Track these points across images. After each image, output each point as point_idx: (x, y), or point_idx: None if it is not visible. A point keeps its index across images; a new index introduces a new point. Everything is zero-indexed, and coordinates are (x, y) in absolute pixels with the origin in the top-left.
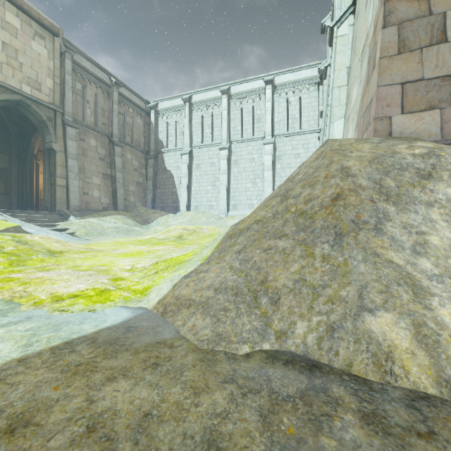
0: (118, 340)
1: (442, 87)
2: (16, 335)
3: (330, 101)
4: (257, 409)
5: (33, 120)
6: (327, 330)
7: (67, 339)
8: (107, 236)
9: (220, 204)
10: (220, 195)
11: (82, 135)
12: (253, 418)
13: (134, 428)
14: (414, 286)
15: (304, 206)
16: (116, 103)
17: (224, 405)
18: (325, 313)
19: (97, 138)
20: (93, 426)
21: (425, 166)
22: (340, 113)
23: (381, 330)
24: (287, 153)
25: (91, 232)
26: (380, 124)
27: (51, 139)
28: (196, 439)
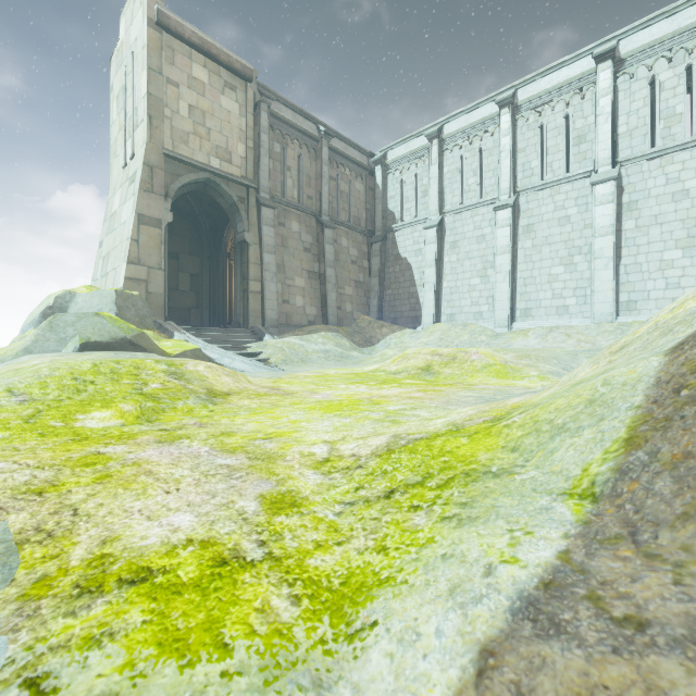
0: None
1: None
2: None
3: None
4: None
5: (223, 205)
6: None
7: None
8: (311, 364)
9: (497, 308)
10: (496, 293)
11: (281, 218)
12: None
13: None
14: None
15: None
16: (326, 164)
17: None
18: None
19: (301, 220)
20: None
21: None
22: None
23: None
24: (653, 193)
25: (290, 359)
26: None
27: (243, 227)
28: None
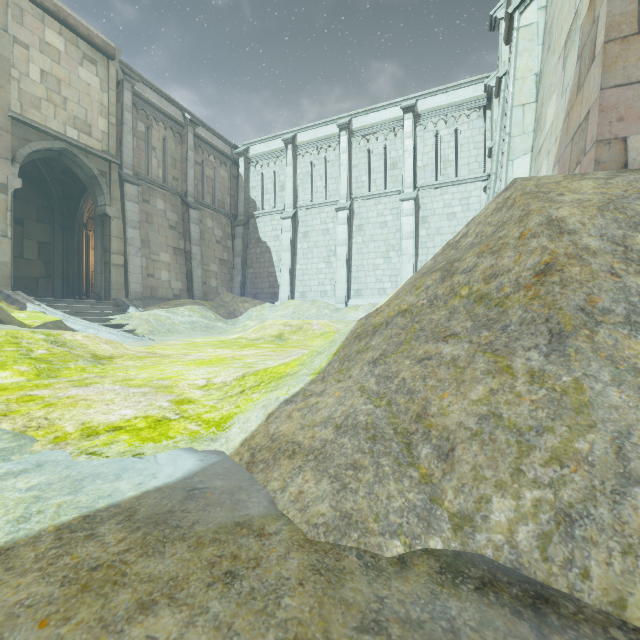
0: (170, 515)
1: None
2: (10, 498)
3: (507, 127)
4: None
5: (81, 176)
6: (557, 519)
7: (87, 509)
8: (179, 335)
9: (338, 288)
10: (337, 276)
11: (145, 195)
12: None
13: None
14: None
15: (483, 285)
16: (192, 150)
17: None
18: (549, 483)
19: (166, 198)
20: None
21: None
22: (525, 146)
23: None
24: (437, 212)
25: (157, 330)
26: (606, 151)
27: (105, 201)
28: None
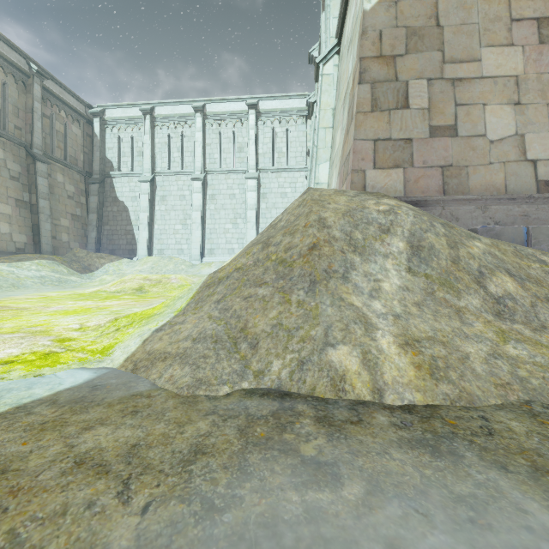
0: (84, 398)
1: (405, 149)
2: None
3: (316, 141)
4: (236, 427)
5: None
6: (298, 365)
7: (17, 404)
8: (26, 289)
9: (193, 247)
10: (192, 237)
11: None
12: (232, 433)
13: (125, 455)
14: (366, 323)
15: (284, 254)
16: (39, 101)
17: (207, 429)
18: (298, 351)
19: (6, 147)
20: (81, 461)
21: (386, 221)
22: (326, 156)
23: (339, 360)
24: (273, 191)
25: None
26: (356, 176)
27: None
28: (184, 452)
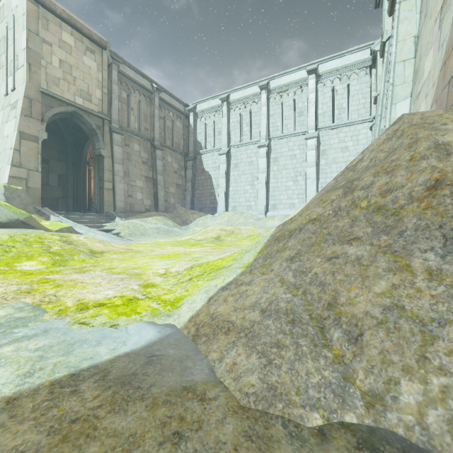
0: (134, 377)
1: None
2: (22, 357)
3: (391, 79)
4: None
5: (85, 129)
6: None
7: (74, 369)
8: (148, 236)
9: (259, 204)
10: (258, 195)
11: (126, 141)
12: None
13: None
14: None
15: (380, 198)
16: (157, 108)
17: None
18: None
19: (140, 143)
20: None
21: None
22: (405, 92)
23: None
24: (333, 147)
25: (134, 233)
26: None
27: (100, 145)
28: None
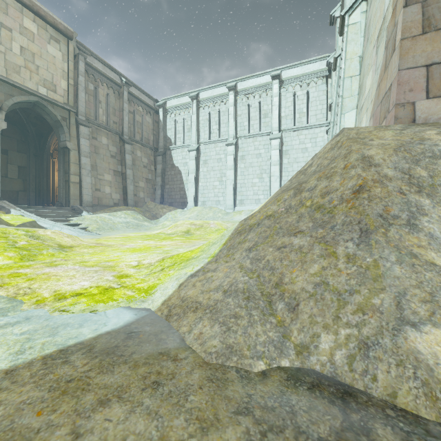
0: (116, 348)
1: None
2: (10, 340)
3: (341, 91)
4: None
5: (49, 120)
6: (359, 346)
7: (62, 346)
8: (117, 231)
9: (227, 199)
10: (227, 190)
11: (94, 134)
12: None
13: None
14: None
15: (320, 199)
16: (126, 103)
17: None
18: (356, 324)
19: (108, 136)
20: None
21: None
22: (352, 104)
23: (431, 351)
24: (295, 147)
25: (102, 227)
26: (401, 111)
27: (66, 138)
28: None
